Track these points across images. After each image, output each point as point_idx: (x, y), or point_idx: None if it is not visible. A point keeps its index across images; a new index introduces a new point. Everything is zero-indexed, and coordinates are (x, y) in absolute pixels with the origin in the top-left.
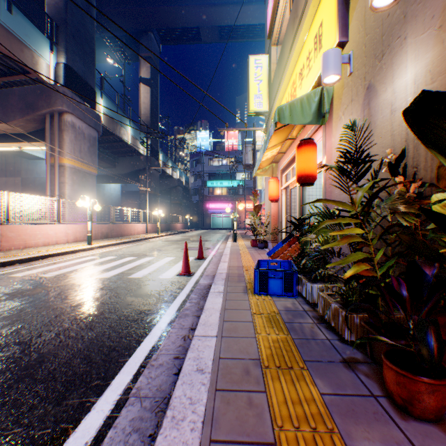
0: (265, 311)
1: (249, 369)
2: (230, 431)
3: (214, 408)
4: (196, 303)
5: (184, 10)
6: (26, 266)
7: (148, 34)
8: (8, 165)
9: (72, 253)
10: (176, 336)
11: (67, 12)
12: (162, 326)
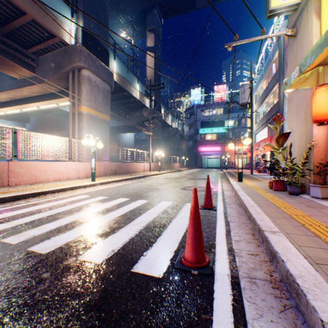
0: None
1: None
2: None
3: None
4: None
5: None
6: (2, 207)
7: (152, 11)
8: (60, 123)
9: (71, 190)
10: None
11: None
12: None
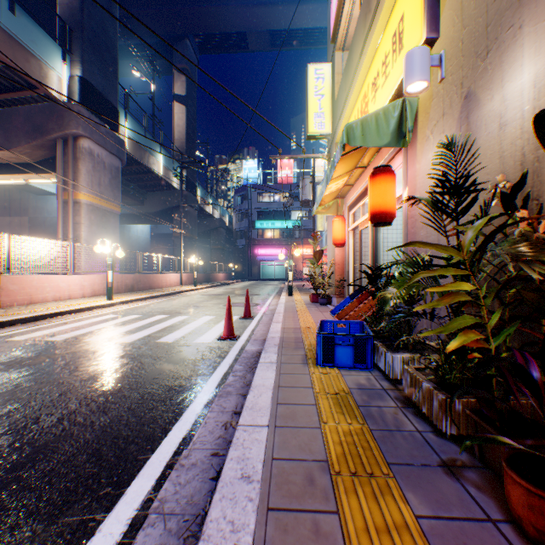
0: (332, 390)
1: (313, 476)
2: None
3: (266, 538)
4: (241, 377)
5: (227, 10)
6: (30, 327)
7: (183, 41)
8: (13, 202)
9: (89, 310)
10: (215, 424)
11: (83, 13)
12: (196, 408)
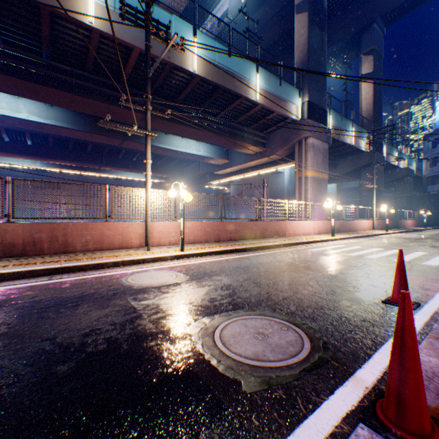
0: None
1: None
2: None
3: None
4: None
5: None
6: (307, 246)
7: (368, 28)
8: (261, 180)
9: (324, 241)
10: None
11: (308, 62)
12: None
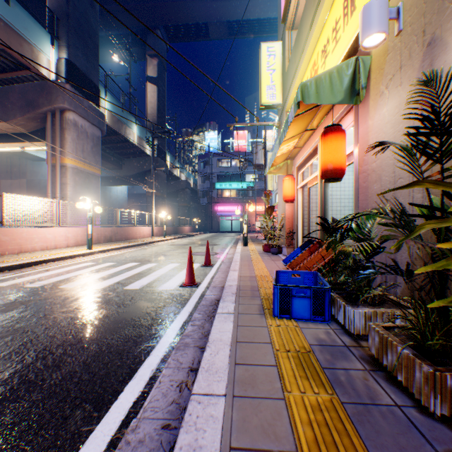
0: (292, 347)
1: None
2: None
3: None
4: (199, 326)
5: (191, 4)
6: (16, 274)
7: (154, 31)
8: (13, 167)
9: (70, 258)
10: (169, 384)
11: (68, 5)
12: (152, 363)
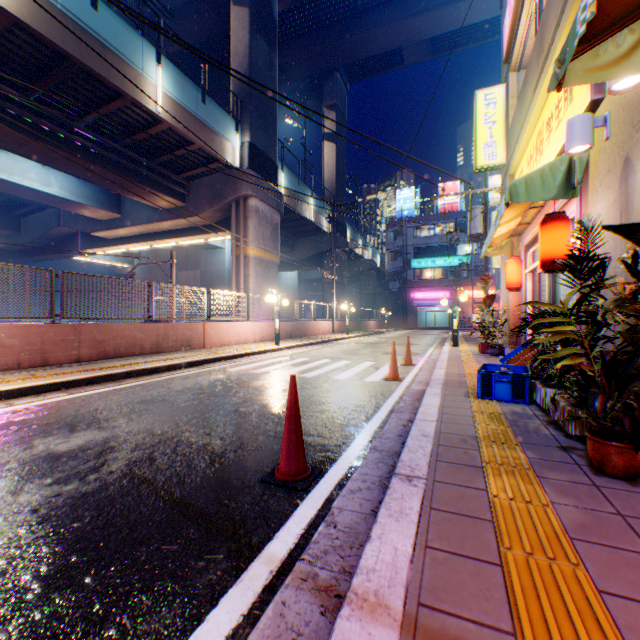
0: (487, 411)
1: (465, 440)
2: (449, 459)
3: (438, 450)
4: (410, 404)
5: (380, 32)
6: (231, 363)
7: (332, 76)
8: (189, 258)
9: (264, 353)
10: (396, 424)
11: (251, 84)
12: (380, 416)
